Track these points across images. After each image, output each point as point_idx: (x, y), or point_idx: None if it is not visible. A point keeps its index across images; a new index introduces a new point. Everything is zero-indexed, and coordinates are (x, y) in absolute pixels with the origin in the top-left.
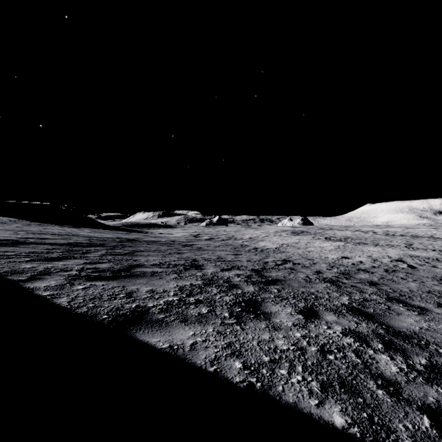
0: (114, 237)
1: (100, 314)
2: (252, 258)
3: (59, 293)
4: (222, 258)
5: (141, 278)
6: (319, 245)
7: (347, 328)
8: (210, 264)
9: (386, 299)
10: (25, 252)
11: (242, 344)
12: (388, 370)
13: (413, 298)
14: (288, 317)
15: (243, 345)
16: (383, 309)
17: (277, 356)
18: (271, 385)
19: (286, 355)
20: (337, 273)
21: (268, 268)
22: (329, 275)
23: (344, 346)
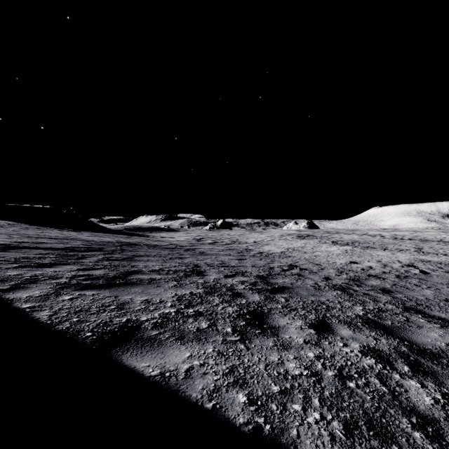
0: (114, 241)
1: (83, 331)
2: (257, 263)
3: (41, 305)
4: (226, 263)
5: (137, 286)
6: (326, 249)
7: (366, 345)
8: (213, 270)
9: (403, 309)
10: (15, 257)
11: (246, 369)
12: (421, 402)
13: (431, 308)
14: (298, 332)
15: (248, 370)
16: (402, 321)
17: (289, 384)
18: (282, 427)
19: (299, 383)
20: (347, 280)
21: (274, 275)
22: (339, 282)
23: (365, 369)
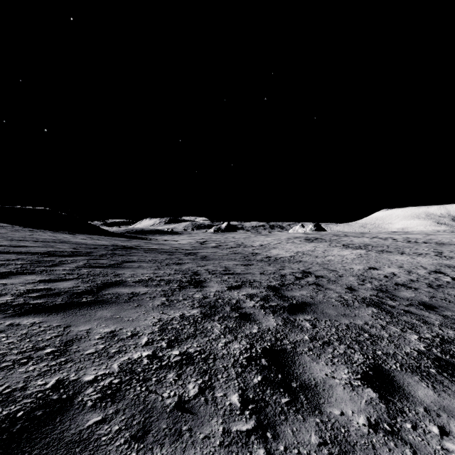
0: (108, 245)
1: None
2: (266, 270)
3: None
4: (230, 270)
5: (108, 307)
6: (338, 253)
7: None
8: (215, 279)
9: None
10: None
11: None
12: None
13: None
14: (350, 396)
15: None
16: None
17: None
18: None
19: None
20: (374, 290)
21: (288, 285)
22: (367, 294)
23: None
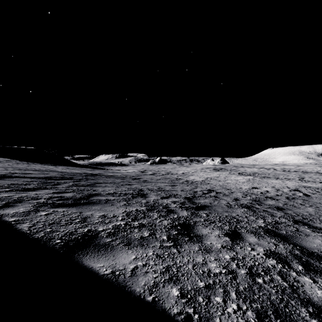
0: (81, 173)
1: (54, 239)
2: (185, 188)
3: (23, 219)
4: (162, 188)
5: (97, 205)
6: (234, 178)
7: (268, 249)
8: (153, 193)
9: (293, 222)
10: (7, 184)
11: (178, 268)
12: (314, 294)
13: (314, 221)
14: (217, 239)
15: (179, 269)
16: (293, 231)
17: (211, 280)
18: (208, 316)
19: (220, 279)
20: (250, 200)
21: (198, 196)
22: (245, 202)
23: (269, 268)
